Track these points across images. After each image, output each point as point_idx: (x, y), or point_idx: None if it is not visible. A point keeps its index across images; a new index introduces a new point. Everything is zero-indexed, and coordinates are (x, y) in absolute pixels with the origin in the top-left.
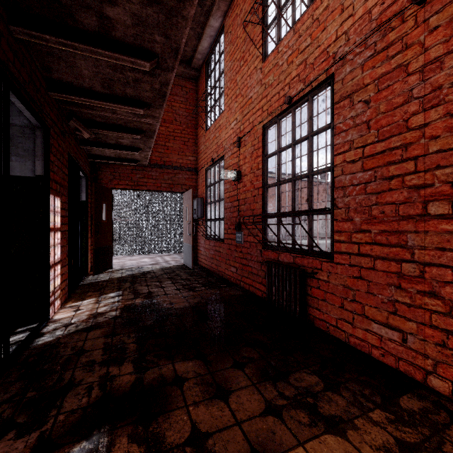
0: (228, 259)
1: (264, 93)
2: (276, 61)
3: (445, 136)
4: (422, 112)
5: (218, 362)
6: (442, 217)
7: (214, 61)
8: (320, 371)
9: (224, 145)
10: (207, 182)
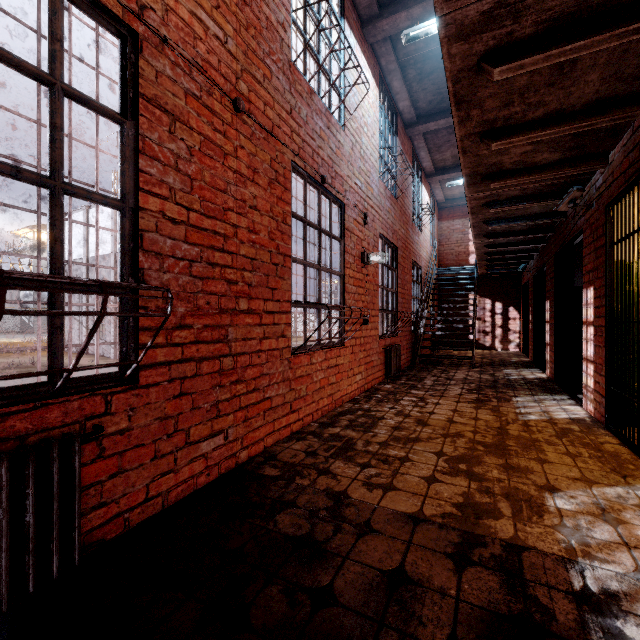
0: None
1: None
2: None
3: (246, 245)
4: (235, 213)
5: (345, 634)
6: (245, 312)
7: None
8: (264, 515)
9: None
10: None
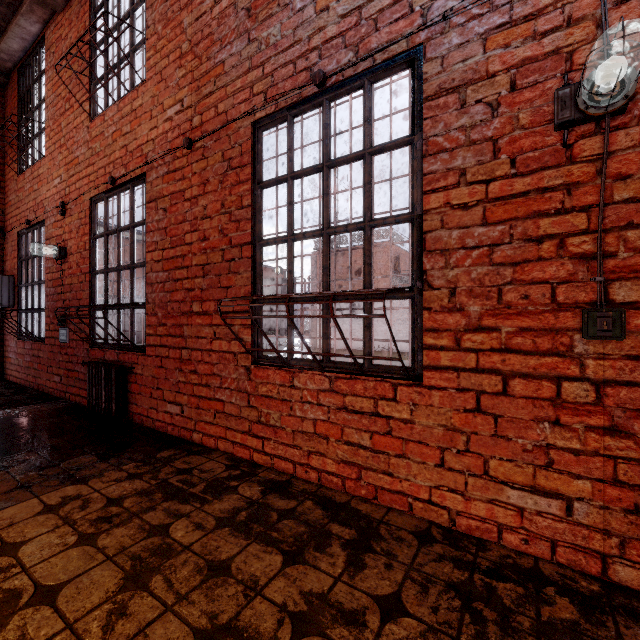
0: (50, 366)
1: (91, 160)
2: (103, 129)
3: (199, 254)
4: (190, 233)
5: None
6: (198, 314)
7: (32, 77)
8: (103, 453)
9: (46, 206)
10: (21, 252)
